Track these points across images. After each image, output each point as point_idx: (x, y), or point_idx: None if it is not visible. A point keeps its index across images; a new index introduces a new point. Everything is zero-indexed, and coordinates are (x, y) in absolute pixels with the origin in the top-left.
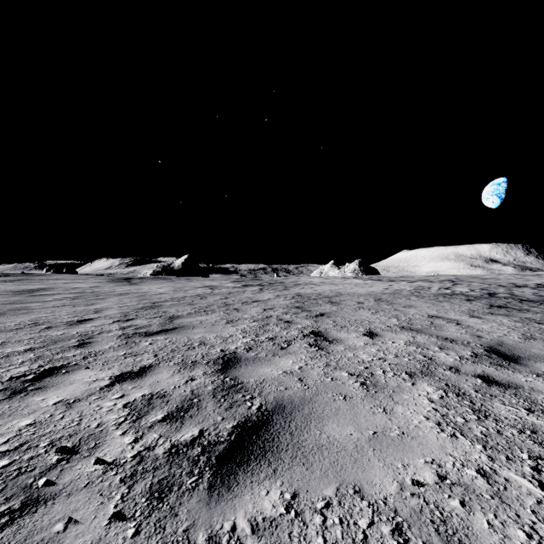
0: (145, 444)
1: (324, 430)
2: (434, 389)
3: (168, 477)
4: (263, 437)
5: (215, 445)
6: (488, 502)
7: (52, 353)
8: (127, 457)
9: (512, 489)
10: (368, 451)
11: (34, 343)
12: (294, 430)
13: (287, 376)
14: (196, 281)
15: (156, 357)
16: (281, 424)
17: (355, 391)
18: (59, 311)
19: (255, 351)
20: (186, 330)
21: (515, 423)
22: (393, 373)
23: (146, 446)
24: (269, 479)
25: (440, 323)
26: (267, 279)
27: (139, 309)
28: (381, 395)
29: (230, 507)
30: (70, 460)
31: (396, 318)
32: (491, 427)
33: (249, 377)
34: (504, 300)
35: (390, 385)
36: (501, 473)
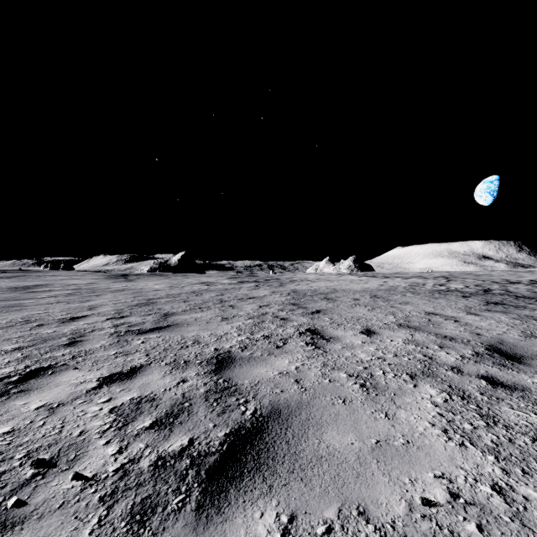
0: (130, 455)
1: (323, 438)
2: (438, 392)
3: (152, 495)
4: (257, 447)
5: (205, 457)
6: (508, 526)
7: (40, 352)
8: (108, 471)
9: (532, 509)
10: (371, 464)
11: (23, 342)
12: (291, 439)
13: (283, 378)
14: (193, 278)
15: (148, 356)
16: (277, 432)
17: (355, 394)
18: (53, 308)
19: (250, 350)
20: (180, 327)
21: (527, 430)
22: (393, 374)
23: (130, 458)
24: (263, 498)
25: (438, 320)
26: (263, 275)
27: (134, 306)
28: (382, 398)
29: (220, 532)
30: (46, 474)
31: (393, 315)
32: (502, 435)
33: (243, 379)
34: (500, 297)
35: (391, 387)
36: (519, 489)
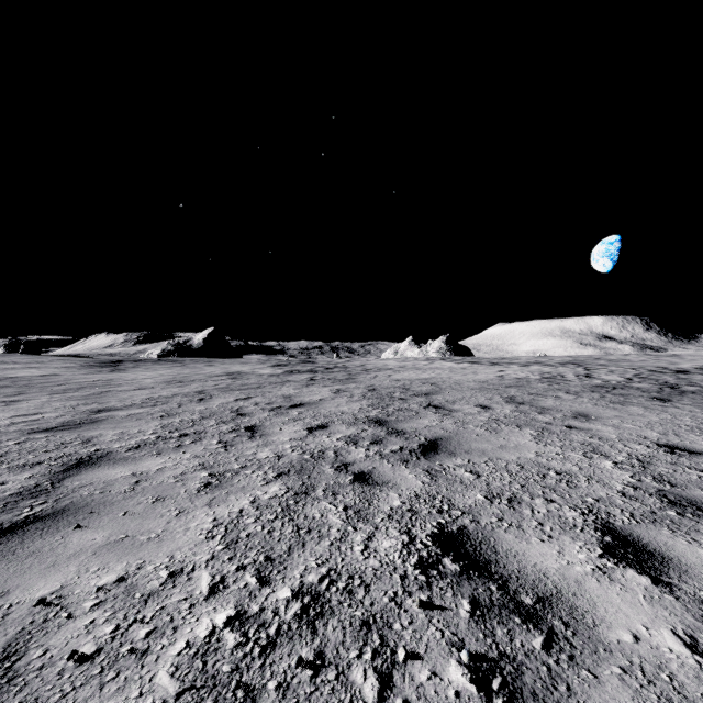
0: None
1: None
2: None
3: None
4: None
5: None
6: None
7: None
8: None
9: None
10: None
11: None
12: None
13: None
14: (219, 365)
15: None
16: None
17: None
18: None
19: None
20: (50, 533)
21: None
22: None
23: None
24: None
25: None
26: (323, 361)
27: (40, 433)
28: None
29: None
30: None
31: (603, 455)
32: None
33: None
34: None
35: None
36: None
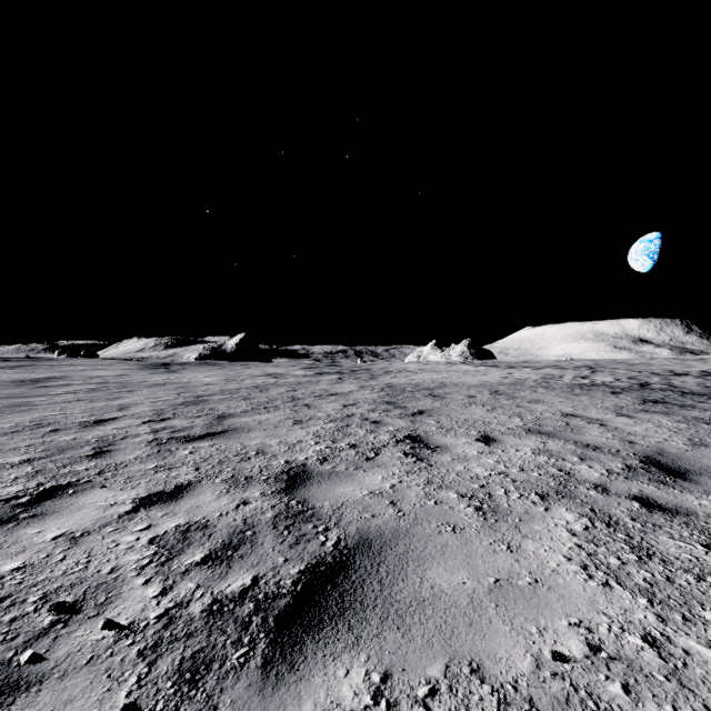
0: (176, 597)
1: (426, 577)
2: (576, 517)
3: (206, 648)
4: (341, 587)
5: (274, 600)
6: (662, 687)
7: (57, 465)
8: (149, 618)
9: (694, 665)
10: (488, 608)
11: (34, 452)
12: (385, 577)
13: (375, 499)
14: (255, 368)
15: (198, 471)
16: (367, 568)
17: (468, 519)
18: (72, 408)
19: (331, 463)
20: (240, 433)
21: (690, 566)
22: (518, 494)
23: (177, 601)
24: (349, 652)
25: (578, 424)
26: (348, 365)
27: (178, 405)
28: (503, 525)
29: (294, 694)
30: (69, 622)
31: (519, 417)
32: (658, 572)
33: (323, 500)
34: (660, 393)
35: (515, 511)
36: (678, 640)
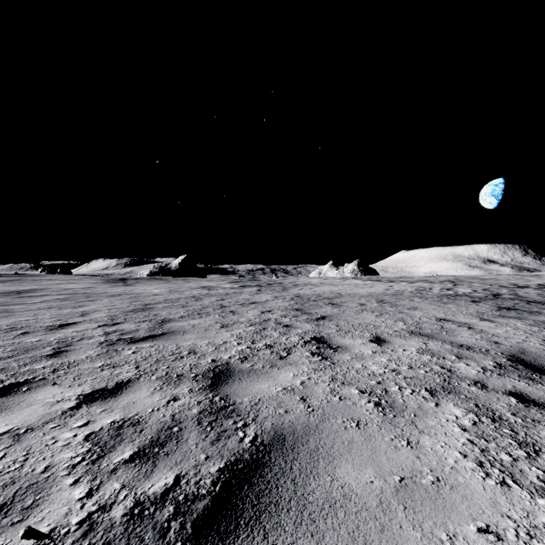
0: (101, 499)
1: (336, 475)
2: (463, 412)
3: None
4: (257, 487)
5: (193, 502)
6: None
7: (19, 364)
8: (71, 524)
9: None
10: (397, 511)
11: (3, 352)
12: (298, 475)
13: (288, 395)
14: (193, 282)
15: (138, 369)
16: (281, 466)
17: (369, 415)
18: (43, 314)
19: (251, 361)
20: (176, 335)
21: None
22: (410, 390)
23: (101, 504)
24: None
25: (451, 327)
26: (265, 279)
27: (129, 312)
28: (401, 421)
29: None
30: None
31: (402, 321)
32: None
33: (243, 396)
34: (511, 301)
35: (410, 406)
36: None
